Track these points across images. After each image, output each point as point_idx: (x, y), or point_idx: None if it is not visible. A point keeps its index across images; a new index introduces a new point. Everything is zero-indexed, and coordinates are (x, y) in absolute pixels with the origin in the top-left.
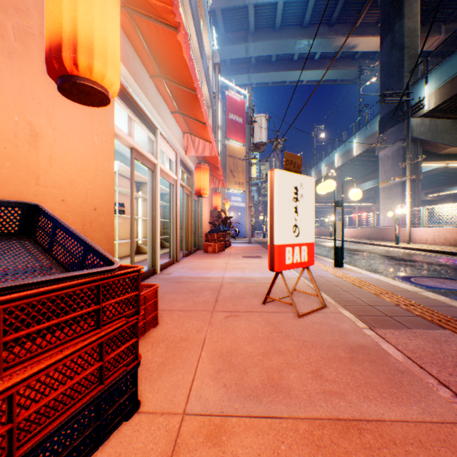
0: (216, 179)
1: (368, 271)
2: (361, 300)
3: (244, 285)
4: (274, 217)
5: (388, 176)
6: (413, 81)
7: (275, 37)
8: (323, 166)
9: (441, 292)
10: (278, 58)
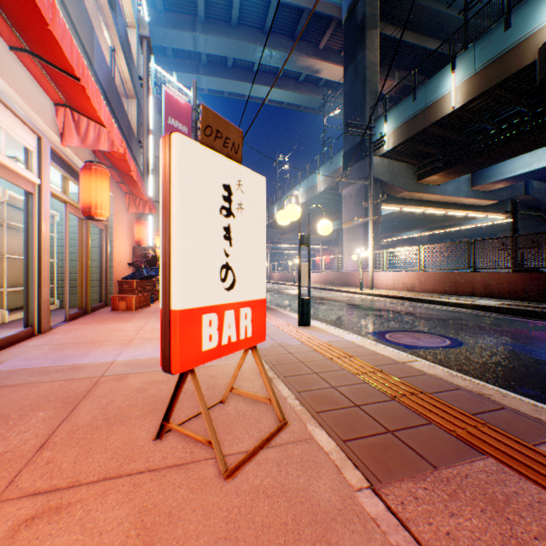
0: (140, 200)
1: (339, 327)
2: (342, 393)
3: (144, 380)
4: (172, 245)
5: (351, 217)
6: (374, 118)
7: (232, 35)
8: (287, 202)
9: (423, 353)
10: (235, 63)
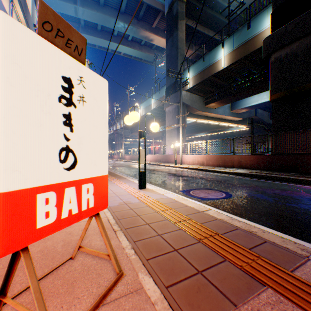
0: None
1: (163, 188)
2: (165, 239)
3: None
4: None
5: (170, 124)
6: (183, 69)
7: (100, 11)
8: None
9: (212, 203)
10: (103, 28)
